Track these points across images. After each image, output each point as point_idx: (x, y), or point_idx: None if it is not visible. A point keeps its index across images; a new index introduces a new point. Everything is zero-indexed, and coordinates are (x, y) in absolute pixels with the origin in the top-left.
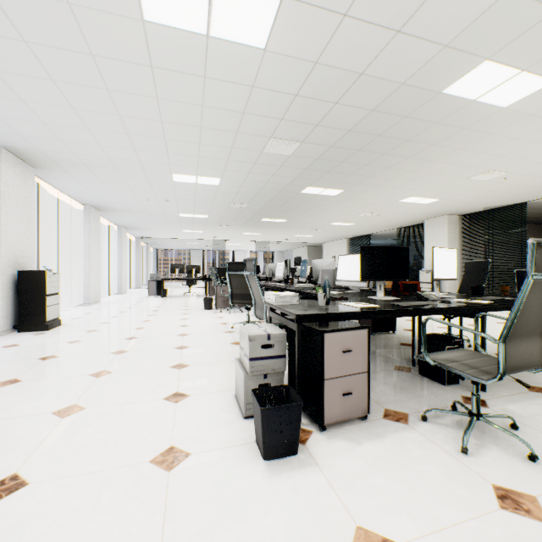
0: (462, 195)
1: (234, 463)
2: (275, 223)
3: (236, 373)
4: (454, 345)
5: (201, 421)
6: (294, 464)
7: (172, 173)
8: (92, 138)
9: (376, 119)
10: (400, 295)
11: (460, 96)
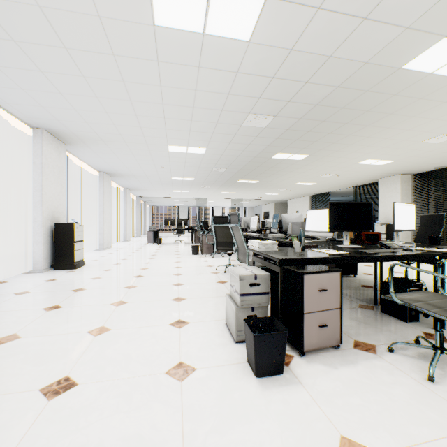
0: (415, 156)
1: (231, 378)
2: (248, 184)
3: (227, 305)
4: (414, 288)
5: (201, 343)
6: (281, 382)
7: (168, 145)
8: (109, 119)
9: (340, 94)
10: (362, 243)
11: (418, 70)
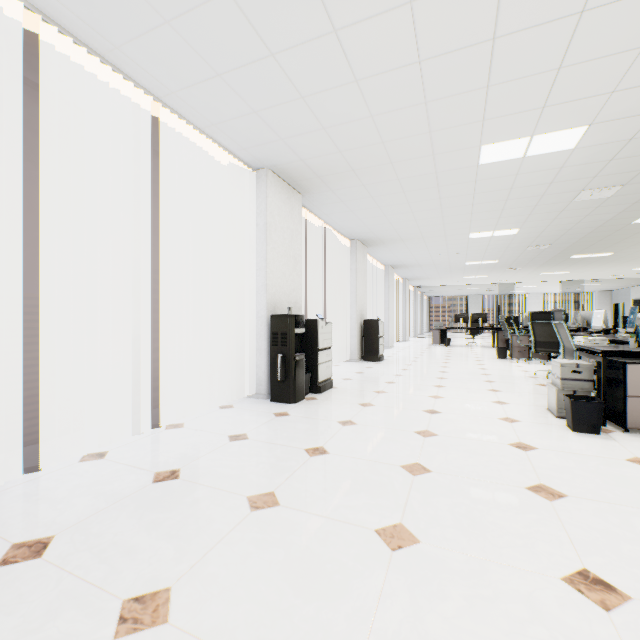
0: None
1: (550, 428)
2: (592, 259)
3: (548, 392)
4: None
5: (523, 413)
6: (595, 436)
7: (469, 233)
8: (415, 224)
9: None
10: None
11: None
